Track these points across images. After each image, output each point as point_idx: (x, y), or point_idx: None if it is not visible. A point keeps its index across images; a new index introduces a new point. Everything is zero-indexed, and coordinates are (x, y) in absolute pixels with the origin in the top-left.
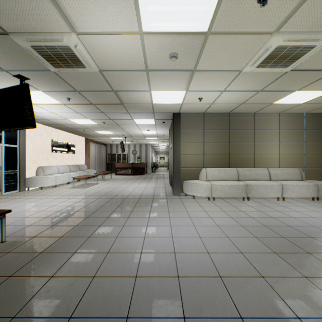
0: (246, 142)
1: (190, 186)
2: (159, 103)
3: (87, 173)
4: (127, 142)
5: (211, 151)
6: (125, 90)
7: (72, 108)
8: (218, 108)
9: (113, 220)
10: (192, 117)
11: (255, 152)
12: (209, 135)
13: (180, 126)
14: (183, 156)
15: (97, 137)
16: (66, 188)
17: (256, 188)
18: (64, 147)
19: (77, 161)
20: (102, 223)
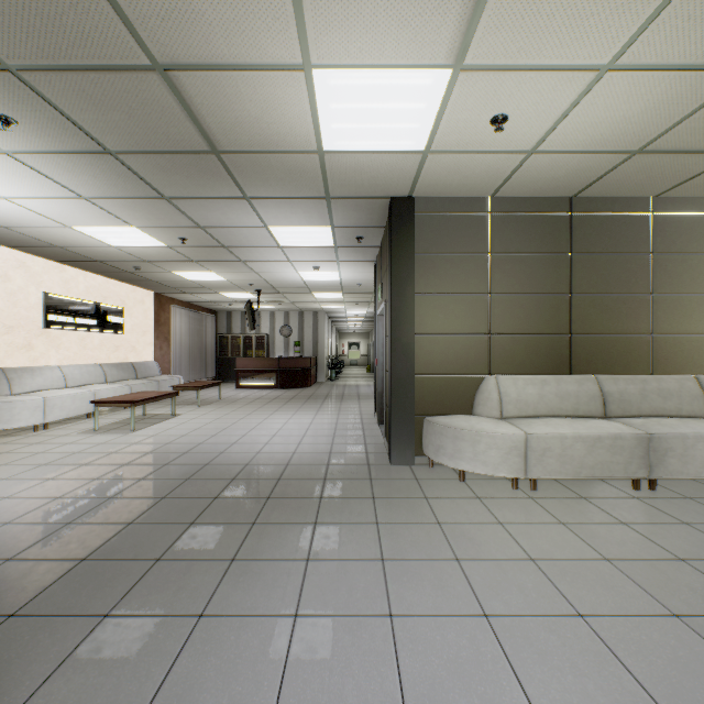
0: (625, 293)
1: (450, 438)
2: (346, 148)
3: (155, 386)
4: (267, 306)
5: (513, 322)
6: (203, 66)
7: (51, 175)
8: (543, 176)
9: (117, 646)
10: (452, 212)
11: (654, 326)
12: (505, 269)
13: (413, 241)
14: (423, 337)
15: (185, 290)
16: (70, 435)
17: (684, 450)
18: (87, 314)
19: (131, 353)
20: (49, 676)
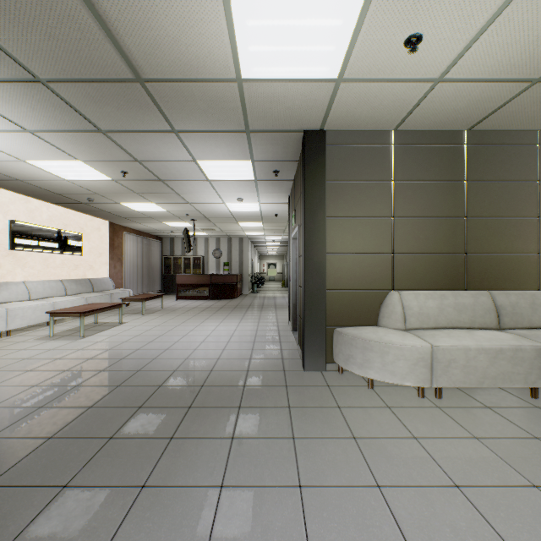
0: (514, 217)
1: (359, 349)
2: (263, 75)
3: (108, 298)
4: (202, 233)
5: (414, 243)
6: None
7: None
8: (445, 107)
9: None
10: (359, 144)
11: (540, 246)
12: (407, 195)
13: (324, 170)
14: (333, 256)
15: (134, 219)
16: (27, 341)
17: None
18: (49, 238)
19: (89, 270)
20: None
